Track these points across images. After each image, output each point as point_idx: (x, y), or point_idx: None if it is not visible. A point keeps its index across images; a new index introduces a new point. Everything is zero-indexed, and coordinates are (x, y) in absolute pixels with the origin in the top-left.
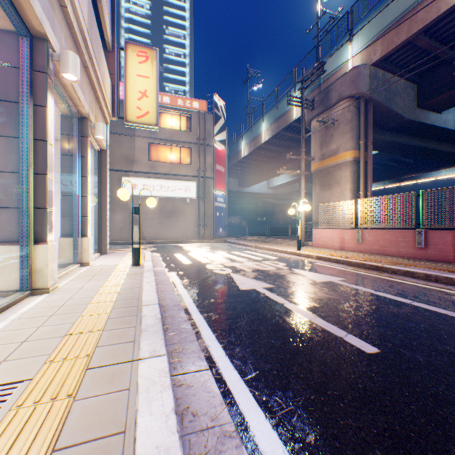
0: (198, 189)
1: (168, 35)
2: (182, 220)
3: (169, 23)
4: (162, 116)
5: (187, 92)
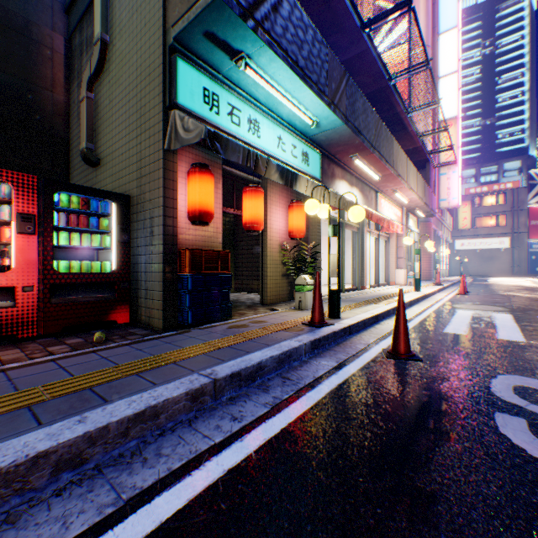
0: (510, 242)
1: (499, 84)
2: (496, 262)
3: (501, 72)
4: (481, 199)
5: (524, 129)
